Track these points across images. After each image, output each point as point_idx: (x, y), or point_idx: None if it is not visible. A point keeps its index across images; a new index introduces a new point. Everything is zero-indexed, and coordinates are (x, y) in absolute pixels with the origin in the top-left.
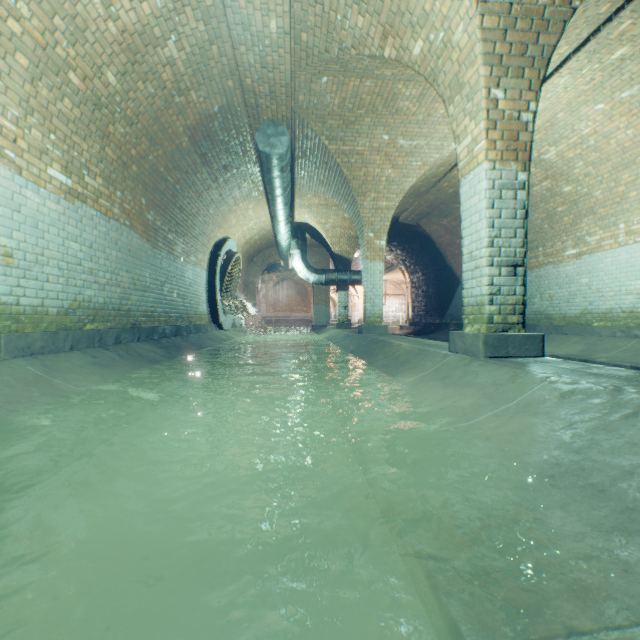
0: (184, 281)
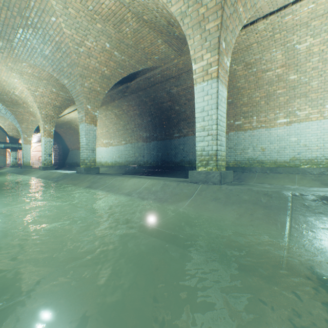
0: None
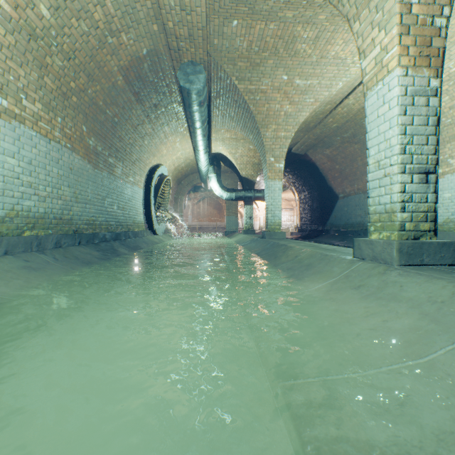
0: (123, 196)
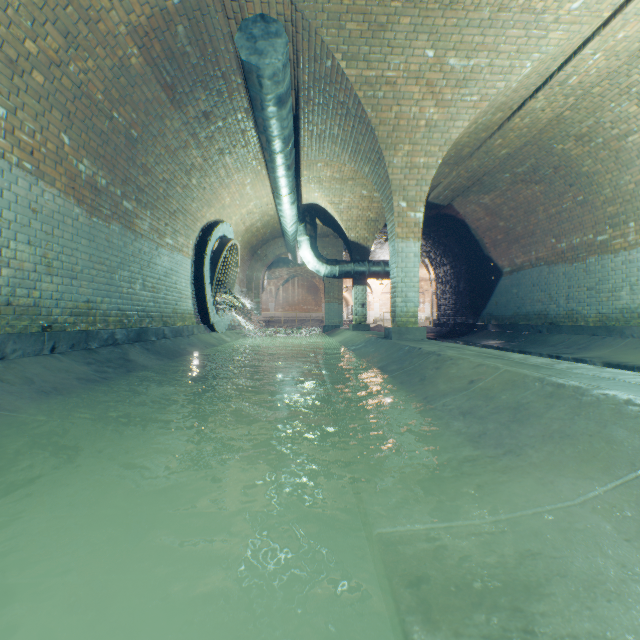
0: (154, 269)
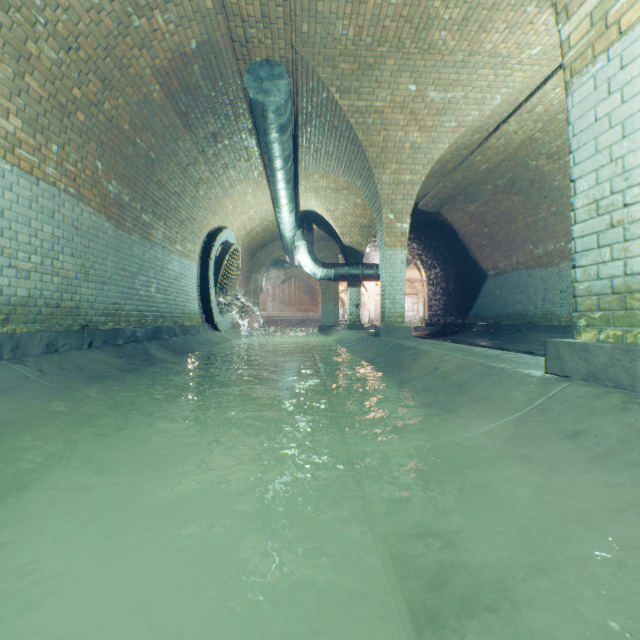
0: (166, 273)
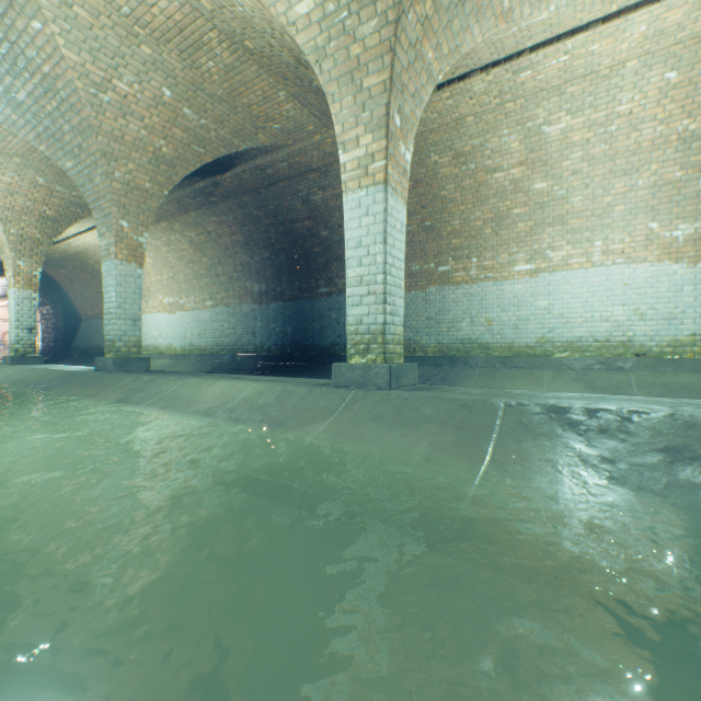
0: None
